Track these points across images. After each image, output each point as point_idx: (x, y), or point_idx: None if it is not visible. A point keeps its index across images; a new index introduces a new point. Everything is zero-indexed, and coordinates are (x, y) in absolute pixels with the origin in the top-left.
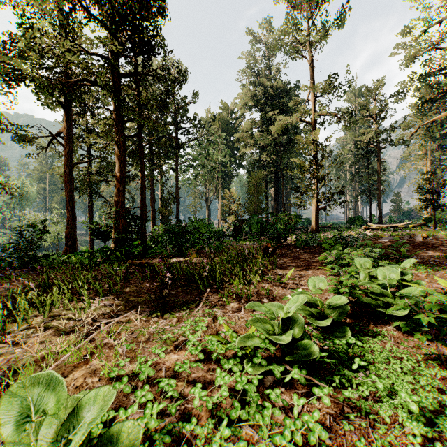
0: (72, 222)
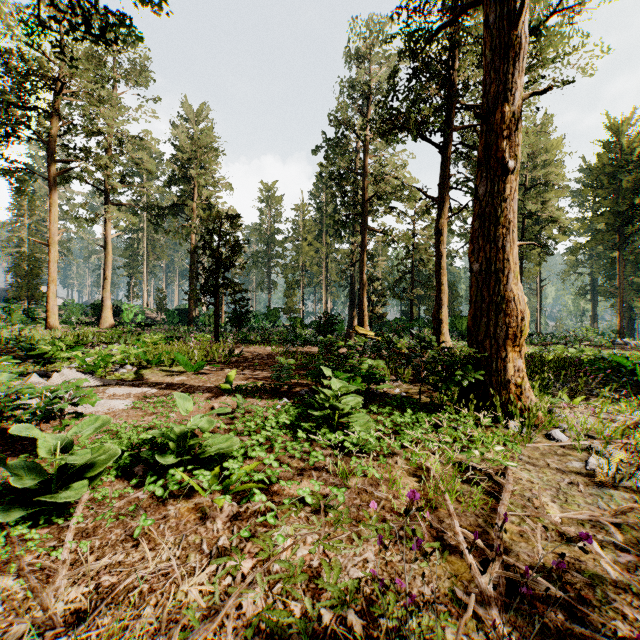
0: None
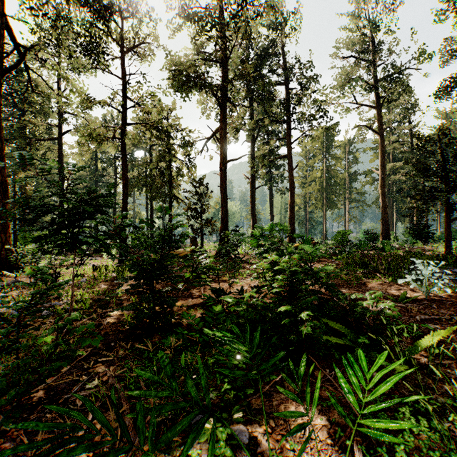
0: (390, 230)
